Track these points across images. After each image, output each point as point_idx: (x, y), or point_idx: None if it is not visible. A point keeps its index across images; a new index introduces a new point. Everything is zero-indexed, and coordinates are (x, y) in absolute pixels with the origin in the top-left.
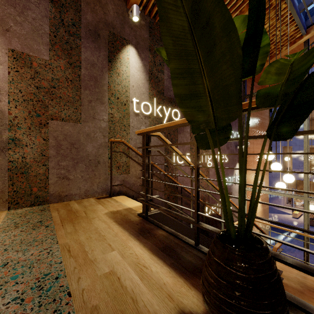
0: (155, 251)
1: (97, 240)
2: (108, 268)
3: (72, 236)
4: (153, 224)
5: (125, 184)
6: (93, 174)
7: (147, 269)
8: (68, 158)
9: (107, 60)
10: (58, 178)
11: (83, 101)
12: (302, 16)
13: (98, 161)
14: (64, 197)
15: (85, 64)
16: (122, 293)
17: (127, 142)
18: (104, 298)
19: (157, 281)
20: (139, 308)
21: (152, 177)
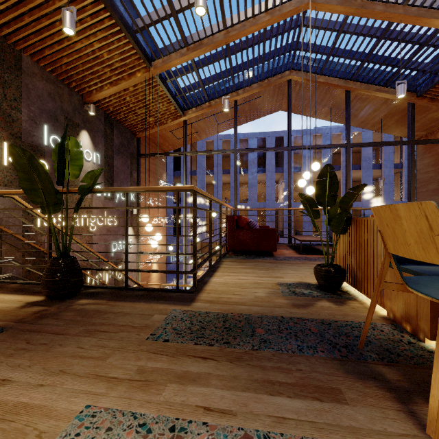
0: (8, 293)
1: None
2: None
3: None
4: (4, 283)
5: None
6: None
7: None
8: None
9: None
10: None
11: None
12: (180, 100)
13: None
14: None
15: None
16: None
17: None
18: None
19: (9, 300)
20: None
21: (1, 245)
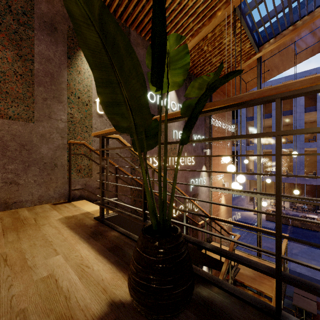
0: (102, 252)
1: (42, 246)
2: (47, 272)
3: (13, 244)
4: (107, 227)
5: (87, 188)
6: (49, 178)
7: (89, 268)
8: (18, 160)
9: (66, 56)
10: (3, 184)
11: (36, 99)
12: (255, 36)
13: (55, 164)
14: (12, 205)
15: (39, 58)
16: (56, 293)
17: (89, 144)
18: (35, 300)
19: (95, 278)
20: (70, 304)
21: (117, 180)
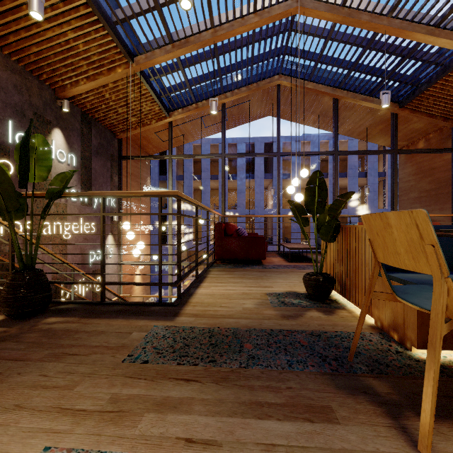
0: None
1: None
2: None
3: None
4: None
5: None
6: None
7: None
8: None
9: None
10: None
11: None
12: (165, 100)
13: None
14: None
15: None
16: None
17: None
18: None
19: None
20: None
21: None
